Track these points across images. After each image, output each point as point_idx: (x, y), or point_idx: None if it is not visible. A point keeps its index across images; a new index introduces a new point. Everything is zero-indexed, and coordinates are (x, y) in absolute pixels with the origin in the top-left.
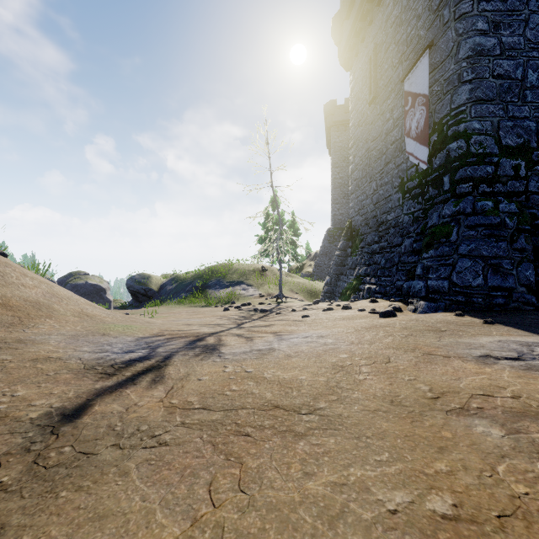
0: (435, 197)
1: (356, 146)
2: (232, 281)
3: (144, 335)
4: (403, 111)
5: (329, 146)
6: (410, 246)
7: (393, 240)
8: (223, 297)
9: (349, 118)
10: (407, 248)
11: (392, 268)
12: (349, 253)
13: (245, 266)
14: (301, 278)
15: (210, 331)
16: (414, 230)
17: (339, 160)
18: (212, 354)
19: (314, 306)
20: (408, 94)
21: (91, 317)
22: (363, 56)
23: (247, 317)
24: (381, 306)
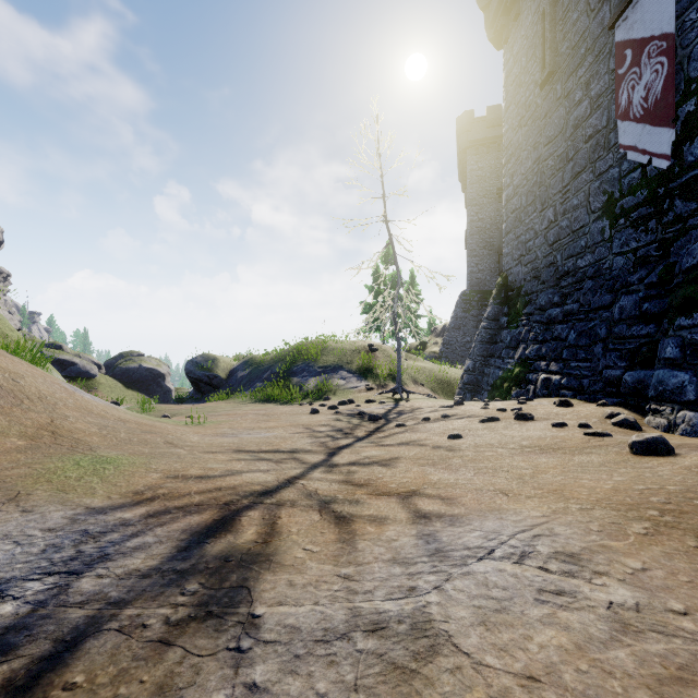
0: (691, 216)
1: (516, 158)
2: (326, 366)
3: (105, 500)
4: (613, 79)
5: (463, 178)
6: (634, 307)
7: (592, 299)
8: (313, 390)
9: (492, 135)
10: (626, 310)
11: (594, 346)
12: (505, 324)
13: (345, 344)
14: (426, 361)
15: (264, 480)
16: (641, 279)
17: (478, 195)
18: (218, 638)
19: (458, 409)
20: (623, 46)
21: (60, 435)
22: (528, 15)
23: (346, 430)
24: (589, 414)
